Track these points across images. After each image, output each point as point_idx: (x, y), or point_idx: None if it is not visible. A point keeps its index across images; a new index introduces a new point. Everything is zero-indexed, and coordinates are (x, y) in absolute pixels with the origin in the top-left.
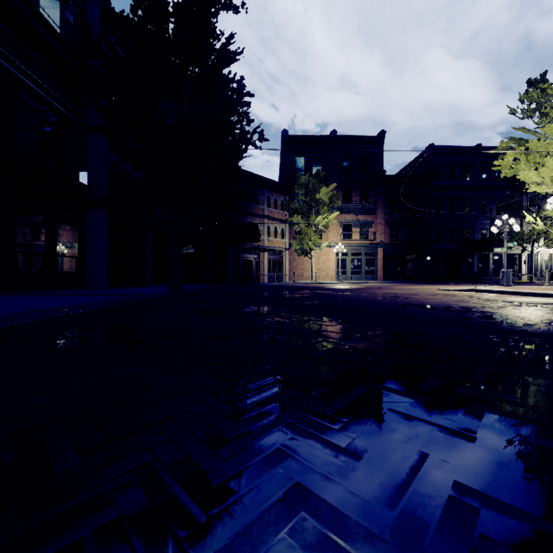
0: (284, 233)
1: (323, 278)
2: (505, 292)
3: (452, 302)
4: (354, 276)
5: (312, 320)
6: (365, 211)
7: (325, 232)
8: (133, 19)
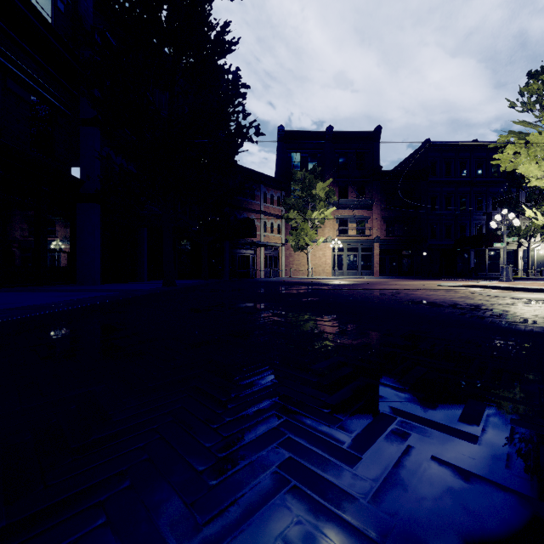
0: (280, 229)
1: (319, 274)
2: (507, 288)
3: (457, 299)
4: (350, 272)
5: (312, 320)
6: (362, 206)
7: (321, 227)
8: (124, 4)
